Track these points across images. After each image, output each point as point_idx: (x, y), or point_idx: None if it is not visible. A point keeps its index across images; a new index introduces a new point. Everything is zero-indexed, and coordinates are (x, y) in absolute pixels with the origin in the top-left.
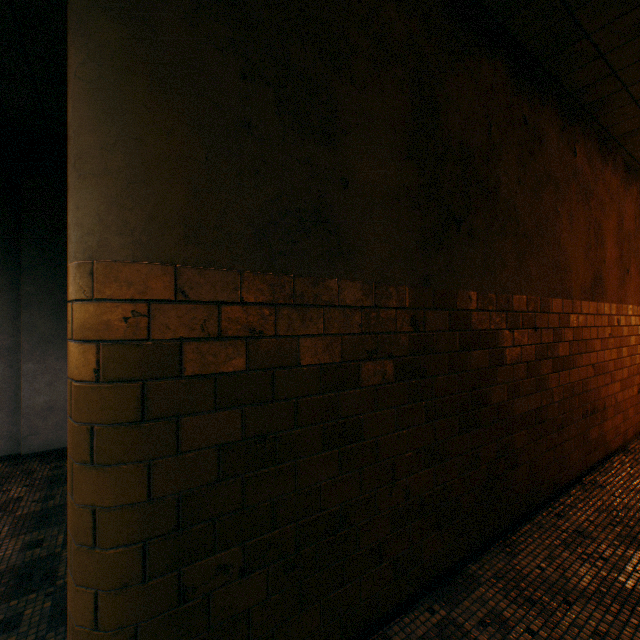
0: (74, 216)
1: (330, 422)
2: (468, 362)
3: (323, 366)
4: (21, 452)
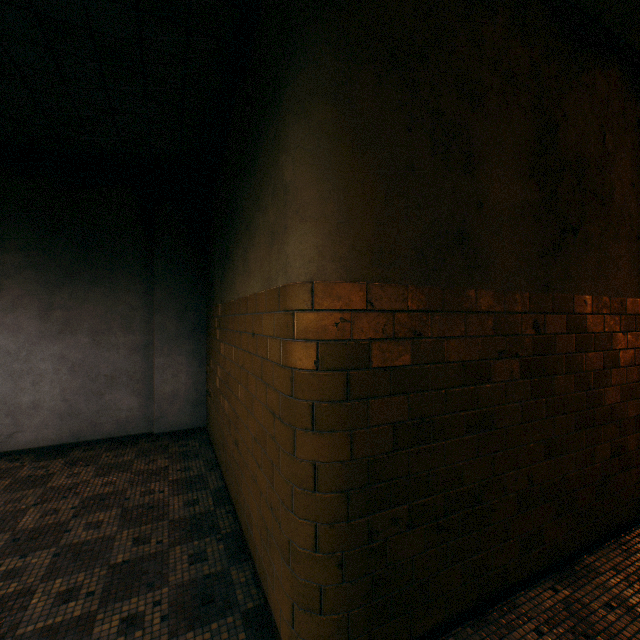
0: (296, 249)
1: (469, 411)
2: (583, 363)
3: (464, 363)
4: (153, 431)
